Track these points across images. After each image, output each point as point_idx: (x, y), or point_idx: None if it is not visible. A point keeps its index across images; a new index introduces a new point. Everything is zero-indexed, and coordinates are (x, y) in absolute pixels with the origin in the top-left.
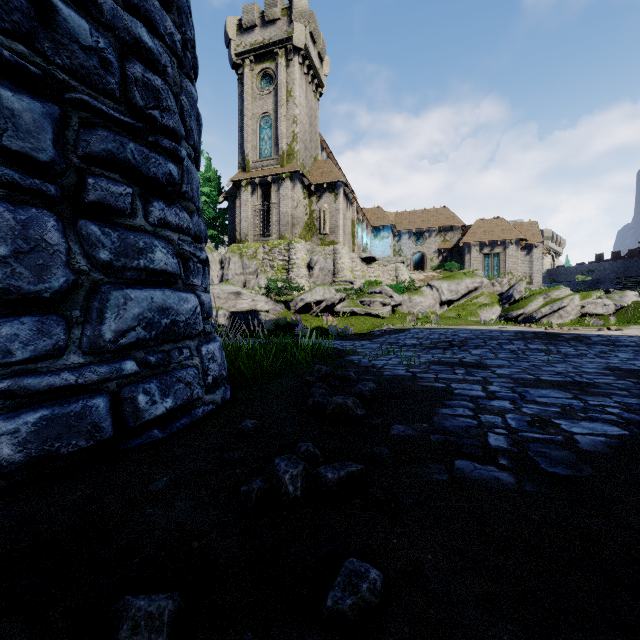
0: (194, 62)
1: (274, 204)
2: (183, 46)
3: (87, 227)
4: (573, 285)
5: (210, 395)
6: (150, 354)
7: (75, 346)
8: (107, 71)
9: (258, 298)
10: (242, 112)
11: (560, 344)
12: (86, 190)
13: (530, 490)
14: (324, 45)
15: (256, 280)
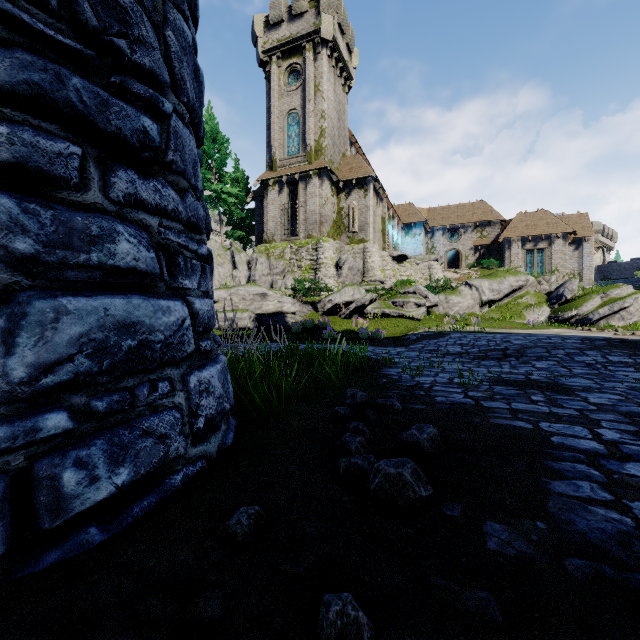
0: (192, 0)
1: (301, 202)
2: None
3: None
4: (631, 282)
5: (200, 446)
6: (97, 397)
7: None
8: None
9: (284, 299)
10: (269, 110)
11: None
12: None
13: None
14: (353, 36)
15: (283, 281)
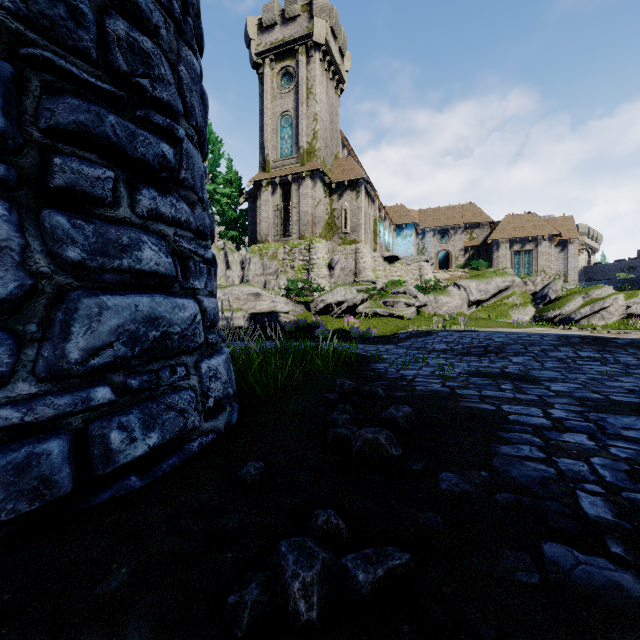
0: (198, 33)
1: (294, 203)
2: (184, 11)
3: (51, 218)
4: (613, 283)
5: (210, 422)
6: (132, 376)
7: (26, 371)
8: (79, 24)
9: (278, 299)
10: (262, 112)
11: (616, 351)
12: (51, 172)
13: None
14: (345, 40)
15: (276, 281)
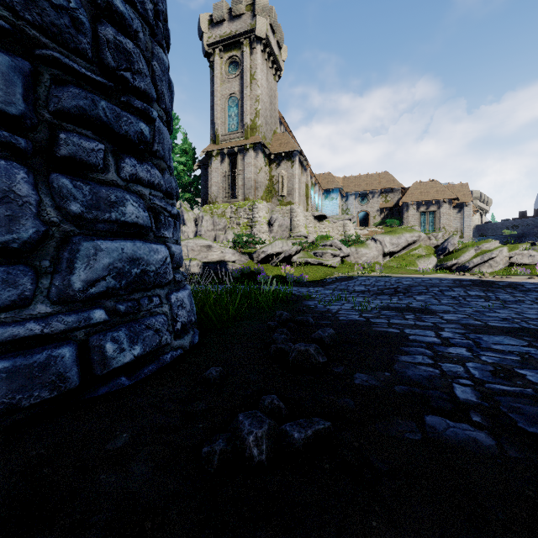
0: (166, 34)
1: (240, 171)
2: (155, 17)
3: (58, 180)
4: (500, 238)
5: (179, 340)
6: (120, 303)
7: (43, 296)
8: (79, 31)
9: (226, 250)
10: (213, 93)
11: (497, 291)
12: (58, 145)
13: (515, 455)
14: (282, 35)
15: (225, 235)
